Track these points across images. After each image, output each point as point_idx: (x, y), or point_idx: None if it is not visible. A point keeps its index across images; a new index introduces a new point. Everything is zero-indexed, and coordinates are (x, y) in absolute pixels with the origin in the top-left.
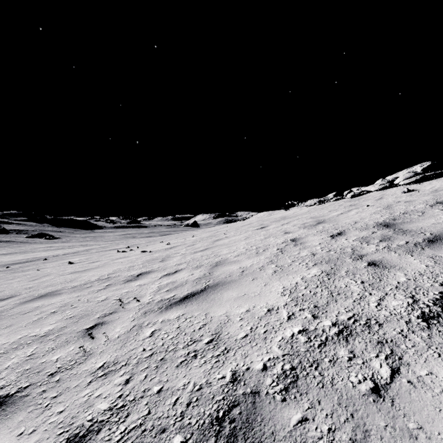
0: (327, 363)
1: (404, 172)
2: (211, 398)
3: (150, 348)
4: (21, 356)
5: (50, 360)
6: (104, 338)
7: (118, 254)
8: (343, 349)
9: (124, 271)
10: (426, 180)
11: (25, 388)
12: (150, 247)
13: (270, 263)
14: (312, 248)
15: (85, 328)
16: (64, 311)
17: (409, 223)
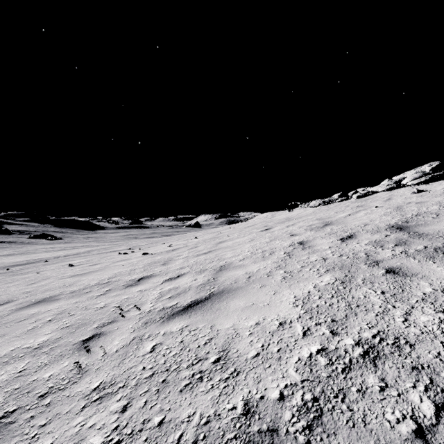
0: (355, 394)
1: (412, 172)
2: (221, 435)
3: (151, 366)
4: (11, 372)
5: (41, 378)
6: (102, 352)
7: (119, 256)
8: (372, 376)
9: (125, 275)
10: (435, 180)
11: (11, 413)
12: (152, 249)
13: (278, 268)
14: (322, 252)
15: (81, 340)
16: (60, 319)
17: (424, 225)
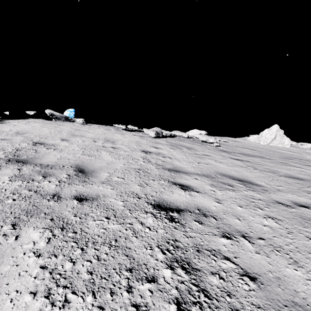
0: (234, 300)
1: None
2: None
3: None
4: None
5: None
6: None
7: None
8: (211, 278)
9: None
10: None
11: None
12: None
13: None
14: None
15: None
16: None
17: (38, 158)
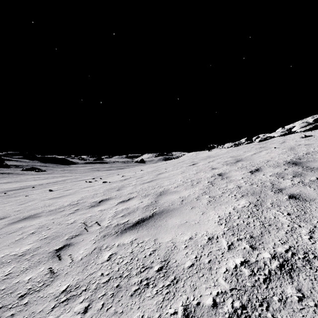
0: (277, 303)
1: (299, 122)
2: None
3: (107, 273)
4: None
5: (22, 281)
6: (70, 259)
7: (86, 184)
8: (290, 287)
9: (90, 198)
10: (317, 128)
11: None
12: (110, 178)
13: (204, 194)
14: (237, 181)
15: (55, 249)
16: (40, 232)
17: (313, 161)
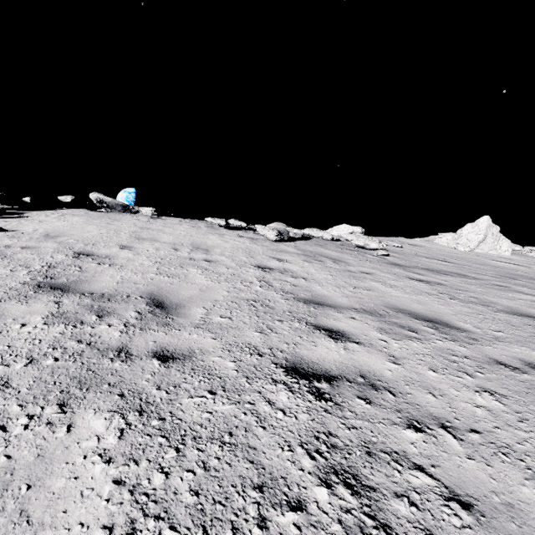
0: None
1: None
2: None
3: None
4: None
5: None
6: None
7: None
8: (395, 503)
9: None
10: (4, 216)
11: None
12: None
13: None
14: None
15: None
16: None
17: (86, 282)
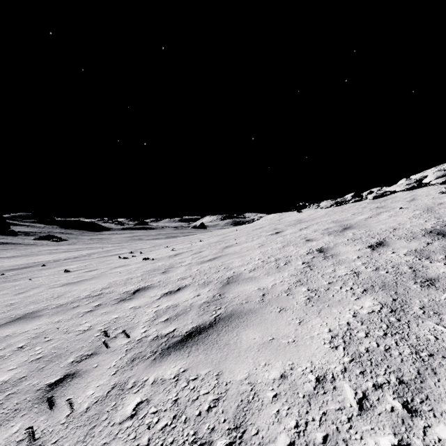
0: None
1: (433, 170)
2: None
3: None
4: None
5: None
6: (68, 408)
7: (119, 261)
8: None
9: (120, 285)
10: None
11: None
12: (154, 253)
13: (298, 284)
14: (350, 263)
15: (48, 383)
16: (33, 346)
17: None
